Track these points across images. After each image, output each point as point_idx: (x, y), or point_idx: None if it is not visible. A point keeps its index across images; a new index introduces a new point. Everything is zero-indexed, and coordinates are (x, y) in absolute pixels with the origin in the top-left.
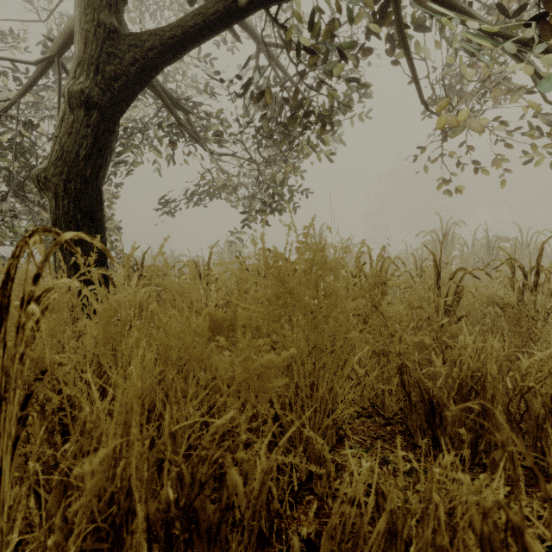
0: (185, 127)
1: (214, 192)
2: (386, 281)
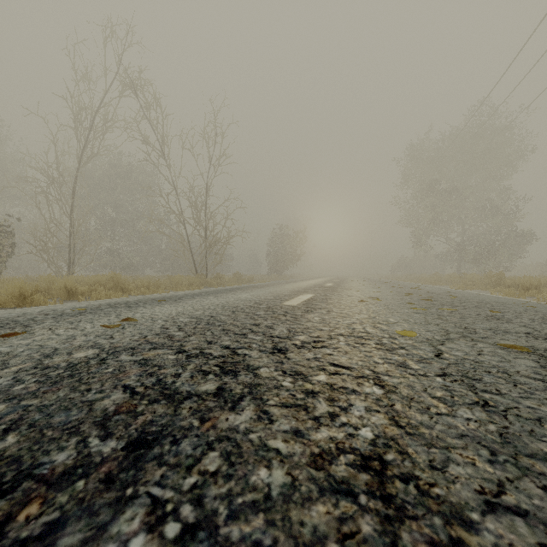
0: None
1: None
2: None
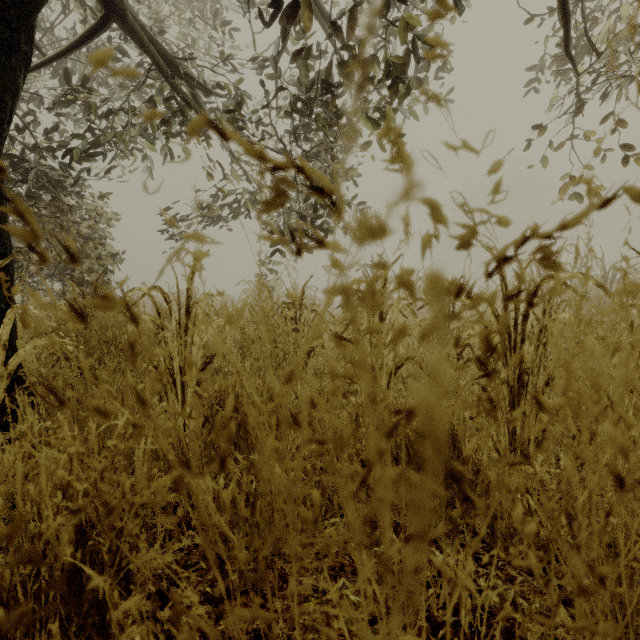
0: (182, 93)
1: (239, 208)
2: (545, 326)
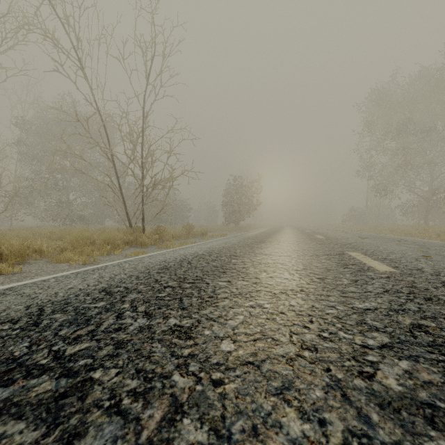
0: None
1: None
2: None
